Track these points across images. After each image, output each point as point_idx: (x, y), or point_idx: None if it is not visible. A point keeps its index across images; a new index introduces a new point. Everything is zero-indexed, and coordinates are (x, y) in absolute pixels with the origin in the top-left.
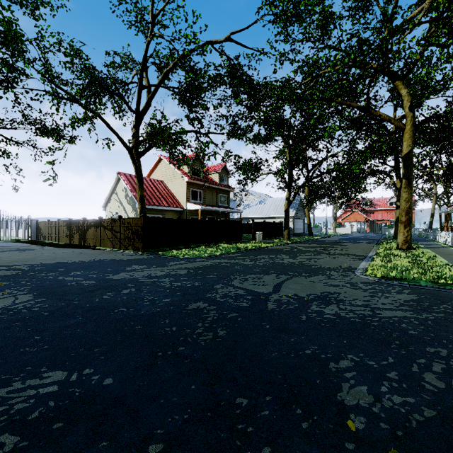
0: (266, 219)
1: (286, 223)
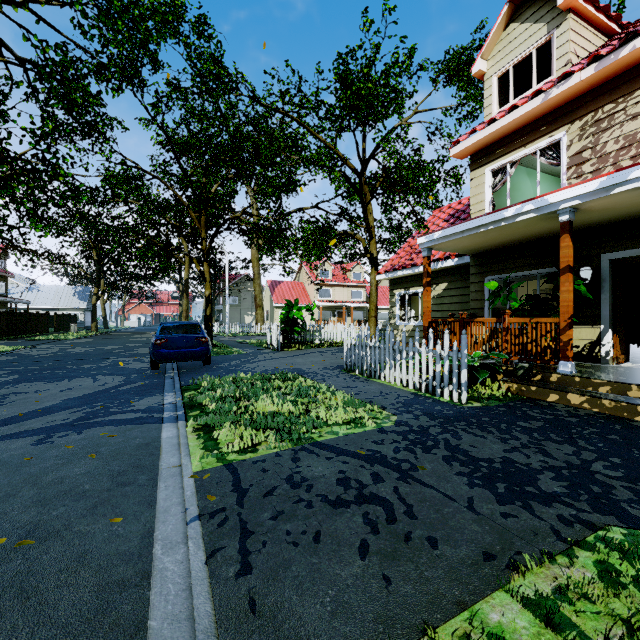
0: (45, 310)
1: (94, 316)
